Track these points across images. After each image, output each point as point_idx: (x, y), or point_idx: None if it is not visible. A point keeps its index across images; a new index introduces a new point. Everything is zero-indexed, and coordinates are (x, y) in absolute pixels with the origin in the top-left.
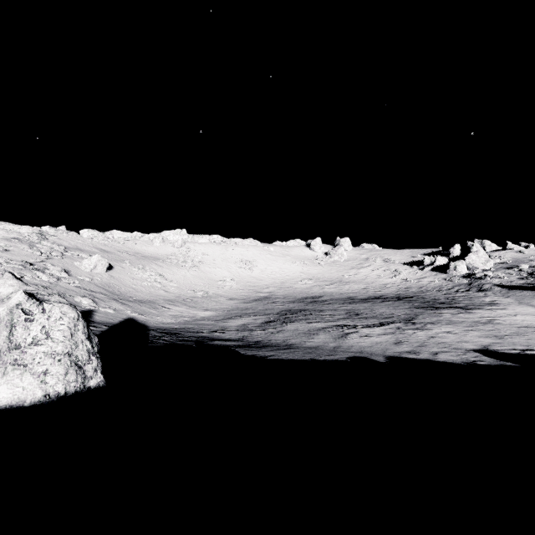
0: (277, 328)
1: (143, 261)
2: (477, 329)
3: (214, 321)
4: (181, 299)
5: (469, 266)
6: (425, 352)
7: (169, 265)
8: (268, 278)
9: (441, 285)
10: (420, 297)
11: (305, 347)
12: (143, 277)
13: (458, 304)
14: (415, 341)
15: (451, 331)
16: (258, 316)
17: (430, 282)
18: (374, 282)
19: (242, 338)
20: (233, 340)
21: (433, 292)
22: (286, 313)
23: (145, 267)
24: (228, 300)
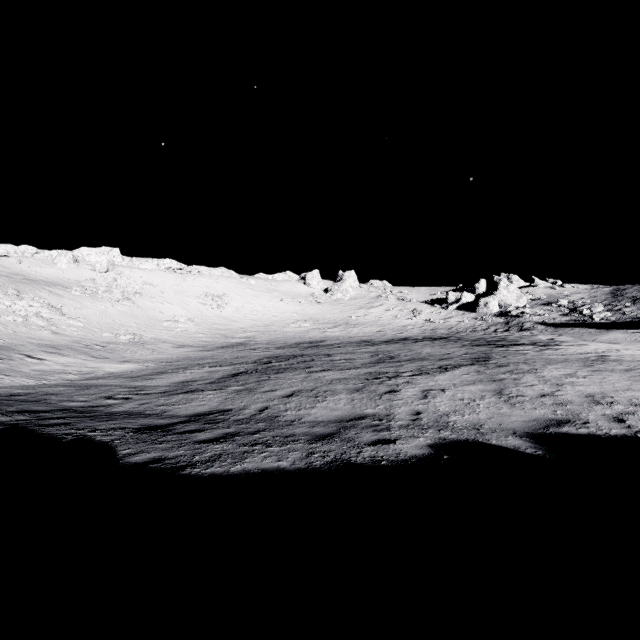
0: (248, 385)
1: (23, 285)
2: (607, 369)
3: (127, 378)
4: (82, 345)
5: (500, 303)
6: (591, 416)
7: (76, 294)
8: (246, 319)
9: (474, 325)
10: (459, 337)
11: (310, 421)
12: (10, 309)
13: (521, 341)
14: (538, 394)
15: (574, 373)
16: (219, 367)
17: (459, 322)
18: (391, 323)
19: (162, 408)
20: (136, 415)
21: (468, 333)
22: (269, 361)
23: (21, 294)
24: (176, 347)
